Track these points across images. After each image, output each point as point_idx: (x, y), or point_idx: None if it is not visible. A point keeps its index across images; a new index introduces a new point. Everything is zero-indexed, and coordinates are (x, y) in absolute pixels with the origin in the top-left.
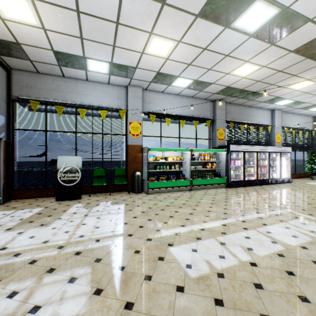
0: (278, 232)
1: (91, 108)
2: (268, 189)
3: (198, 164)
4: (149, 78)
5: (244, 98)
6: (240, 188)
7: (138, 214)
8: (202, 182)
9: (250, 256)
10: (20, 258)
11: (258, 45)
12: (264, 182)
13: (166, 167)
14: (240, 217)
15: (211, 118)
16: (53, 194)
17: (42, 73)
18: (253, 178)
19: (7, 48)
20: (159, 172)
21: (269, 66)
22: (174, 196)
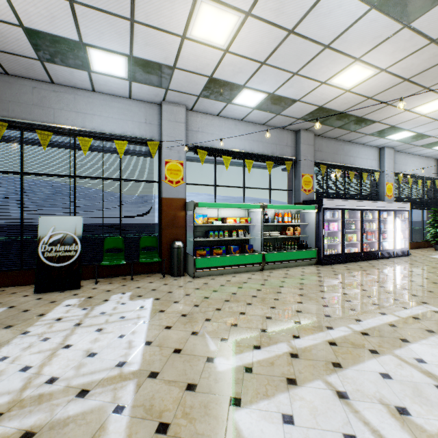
0: (437, 359)
1: (100, 137)
2: (381, 268)
3: (273, 229)
4: (196, 88)
5: (343, 128)
6: (338, 266)
7: (174, 320)
8: (280, 257)
9: (411, 435)
10: None
11: (382, 26)
12: (372, 256)
13: (223, 234)
14: (357, 325)
15: (293, 158)
16: (34, 280)
17: (13, 75)
18: (356, 250)
19: None
20: (213, 241)
21: (392, 70)
22: (237, 281)
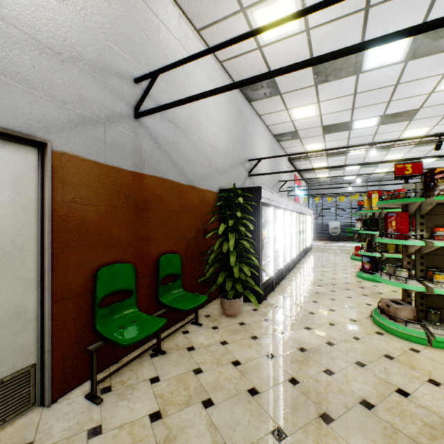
0: None
1: (344, 195)
2: None
3: None
4: (381, 175)
5: None
6: None
7: None
8: None
9: None
10: (331, 246)
11: None
12: None
13: None
14: None
15: None
16: (325, 239)
17: (320, 182)
18: None
19: (312, 180)
20: None
21: None
22: None
